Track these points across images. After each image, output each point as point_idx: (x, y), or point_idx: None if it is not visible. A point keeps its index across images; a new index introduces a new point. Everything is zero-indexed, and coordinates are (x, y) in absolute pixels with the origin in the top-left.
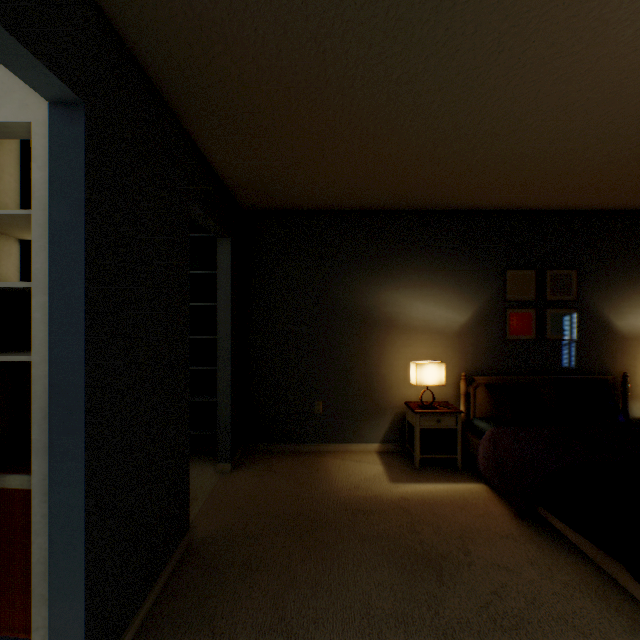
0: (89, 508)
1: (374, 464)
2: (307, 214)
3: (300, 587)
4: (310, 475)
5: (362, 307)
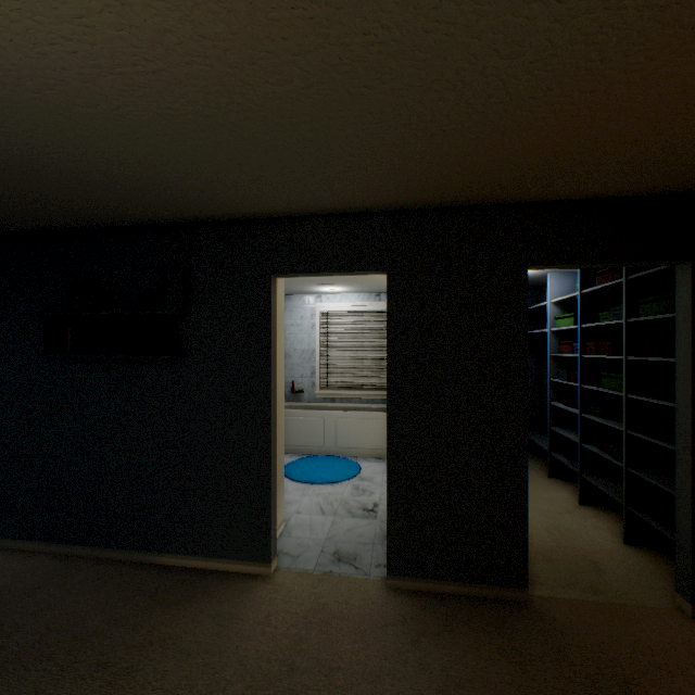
0: (390, 480)
1: None
2: None
3: None
4: None
5: None
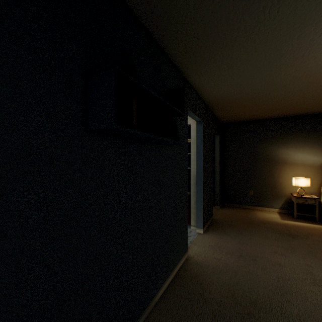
0: (202, 195)
1: (275, 215)
2: (246, 122)
3: (246, 230)
4: (248, 213)
5: (270, 155)
